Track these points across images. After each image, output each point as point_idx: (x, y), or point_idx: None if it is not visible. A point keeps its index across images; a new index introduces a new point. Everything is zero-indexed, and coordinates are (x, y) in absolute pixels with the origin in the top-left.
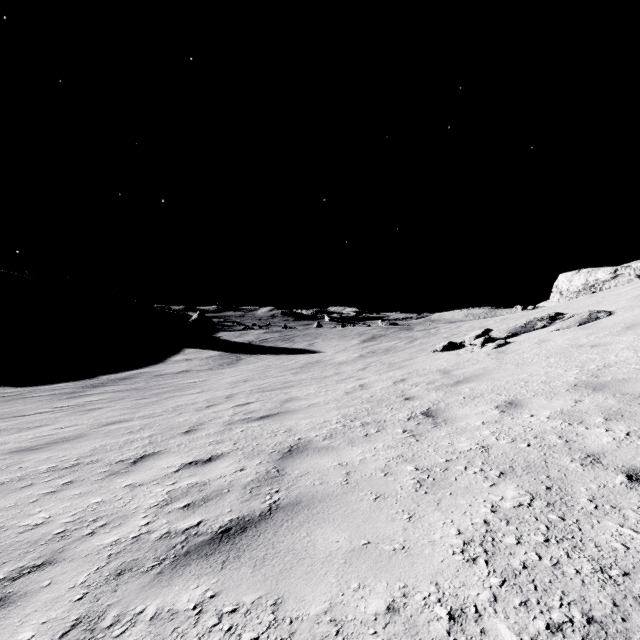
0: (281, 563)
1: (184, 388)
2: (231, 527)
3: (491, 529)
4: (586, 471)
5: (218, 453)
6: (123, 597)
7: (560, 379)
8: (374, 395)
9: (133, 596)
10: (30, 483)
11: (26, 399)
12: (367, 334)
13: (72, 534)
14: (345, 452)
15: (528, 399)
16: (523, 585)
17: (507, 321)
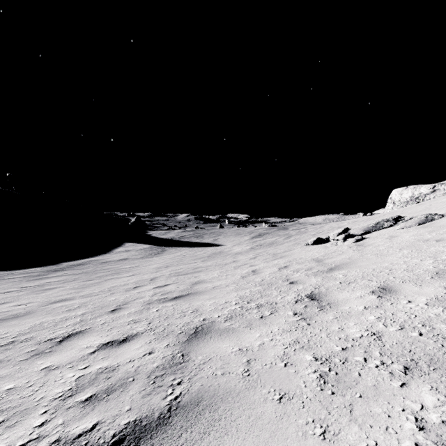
0: None
1: (121, 272)
2: (125, 436)
3: None
4: None
5: (133, 333)
6: None
7: (420, 267)
8: (264, 279)
9: None
10: None
11: (3, 280)
12: (255, 232)
13: None
14: (244, 335)
15: (399, 285)
16: None
17: (358, 223)
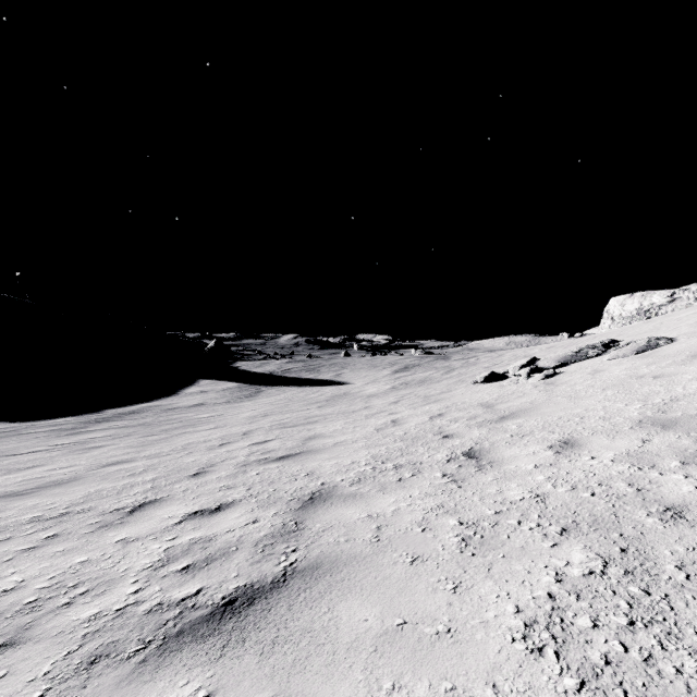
0: (295, 650)
1: (197, 423)
2: (236, 598)
3: (558, 606)
4: (668, 528)
5: (228, 501)
6: (93, 696)
7: (621, 415)
8: (408, 432)
9: (105, 695)
10: (8, 536)
11: (21, 436)
12: (400, 364)
13: (45, 604)
14: (375, 501)
15: (586, 438)
16: (609, 690)
17: (554, 349)
